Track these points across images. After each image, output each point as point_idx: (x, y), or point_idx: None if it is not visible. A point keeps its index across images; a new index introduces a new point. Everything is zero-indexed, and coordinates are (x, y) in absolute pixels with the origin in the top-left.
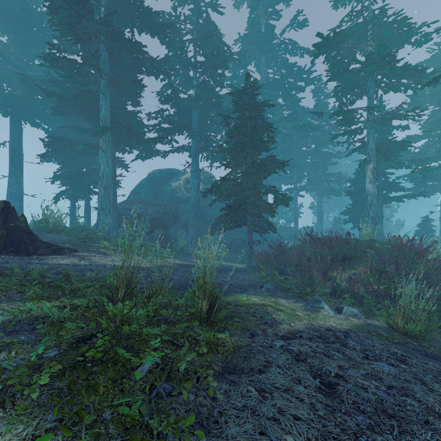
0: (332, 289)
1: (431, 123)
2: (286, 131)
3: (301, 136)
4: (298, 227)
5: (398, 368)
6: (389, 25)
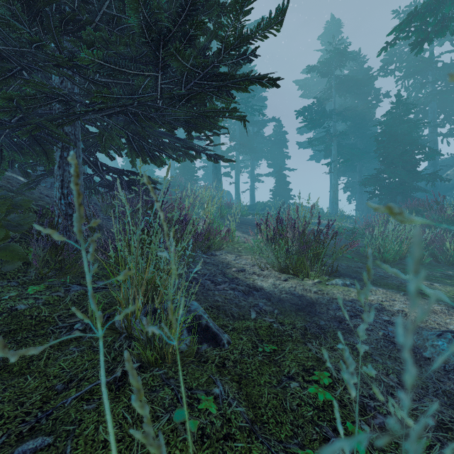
0: None
1: None
2: None
3: None
4: None
5: None
6: None
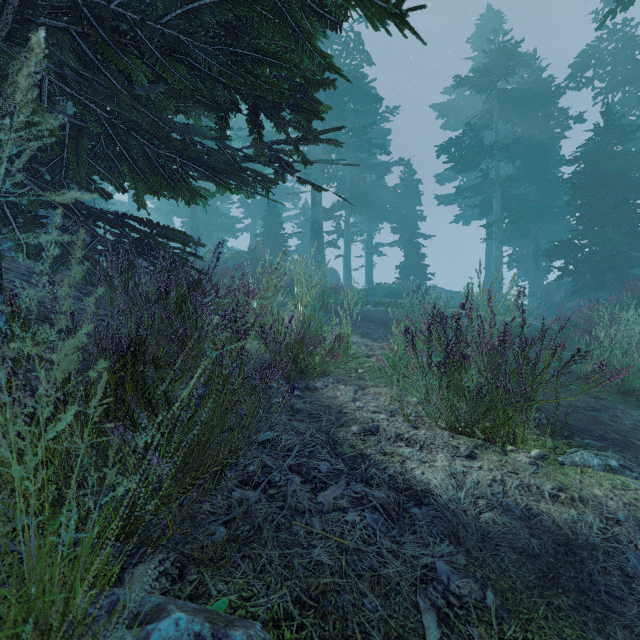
0: None
1: None
2: None
3: None
4: None
5: None
6: None
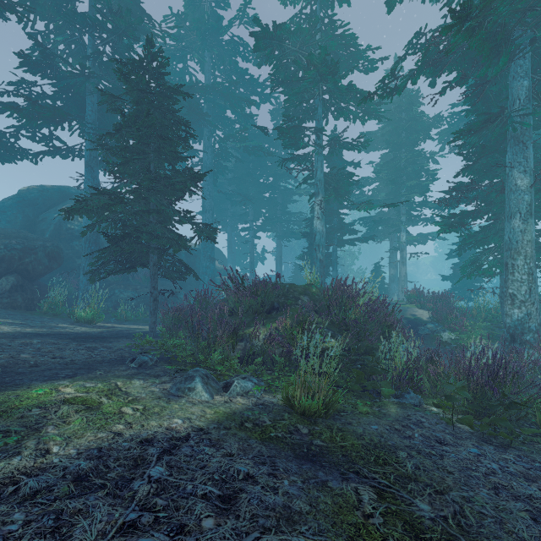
0: (245, 353)
1: (380, 165)
2: (241, 156)
3: (258, 164)
4: (254, 276)
5: (188, 539)
6: (338, 39)
